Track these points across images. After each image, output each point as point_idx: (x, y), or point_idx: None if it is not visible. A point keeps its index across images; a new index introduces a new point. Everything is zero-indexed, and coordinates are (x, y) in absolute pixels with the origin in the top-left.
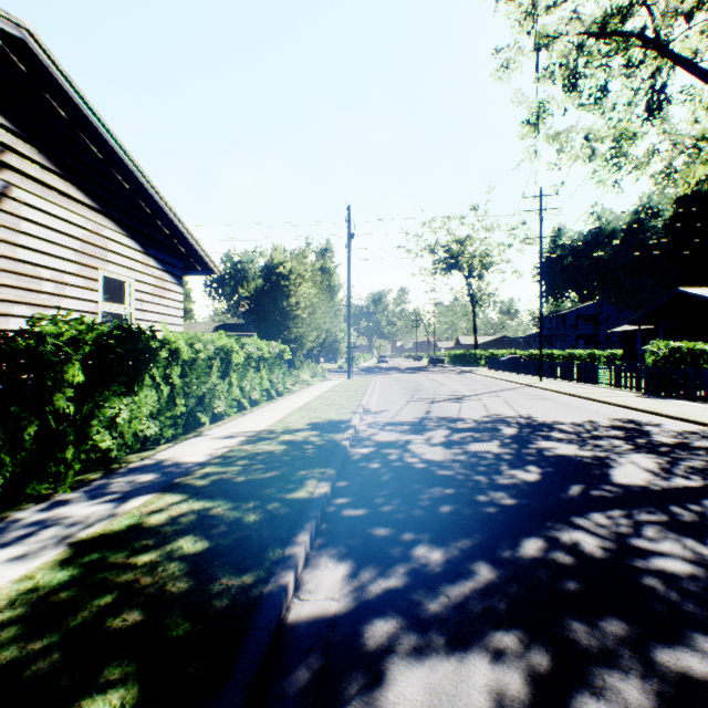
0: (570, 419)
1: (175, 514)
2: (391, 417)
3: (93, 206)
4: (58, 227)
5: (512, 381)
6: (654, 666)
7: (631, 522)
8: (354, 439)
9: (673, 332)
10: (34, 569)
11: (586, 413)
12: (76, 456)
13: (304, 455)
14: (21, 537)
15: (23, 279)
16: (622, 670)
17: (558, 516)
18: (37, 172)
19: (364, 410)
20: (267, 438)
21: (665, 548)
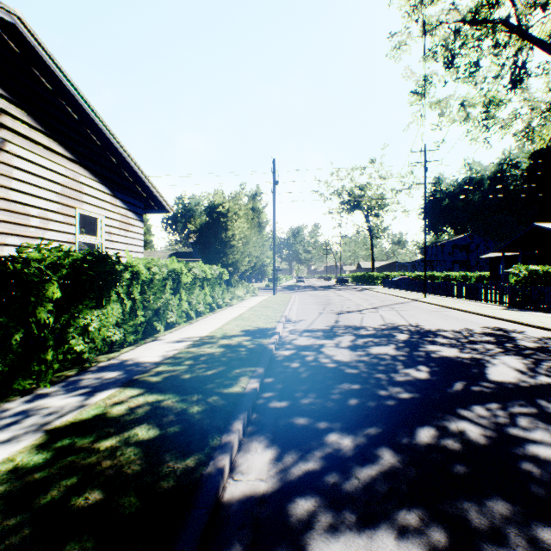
0: (450, 327)
1: (133, 406)
2: (307, 325)
3: (71, 158)
4: (43, 174)
5: (403, 296)
6: (537, 544)
7: (506, 414)
8: (278, 343)
9: (529, 258)
10: (15, 452)
11: (463, 322)
12: (55, 357)
13: (238, 356)
14: (7, 424)
15: (15, 215)
16: (510, 548)
17: (446, 408)
18: (26, 130)
19: (286, 320)
20: (209, 342)
21: (537, 436)
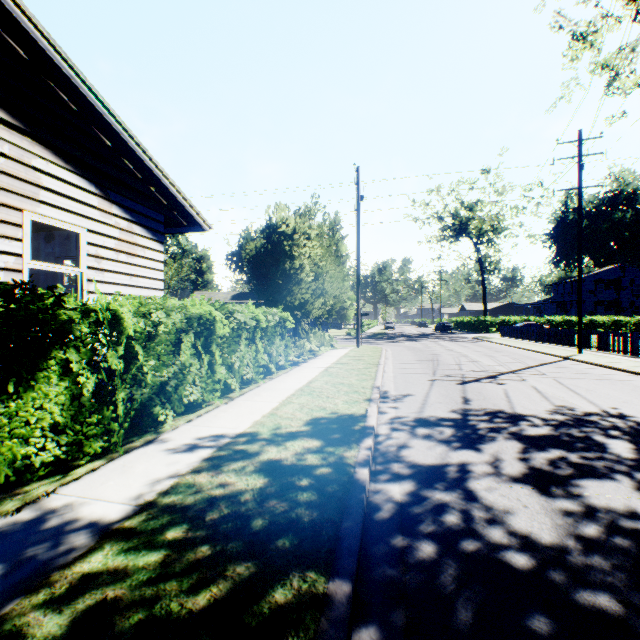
0: None
1: None
2: (418, 408)
3: (12, 123)
4: None
5: (543, 352)
6: None
7: None
8: (374, 458)
9: None
10: None
11: None
12: None
13: (290, 512)
14: None
15: None
16: None
17: None
18: None
19: (380, 395)
20: (241, 455)
21: None
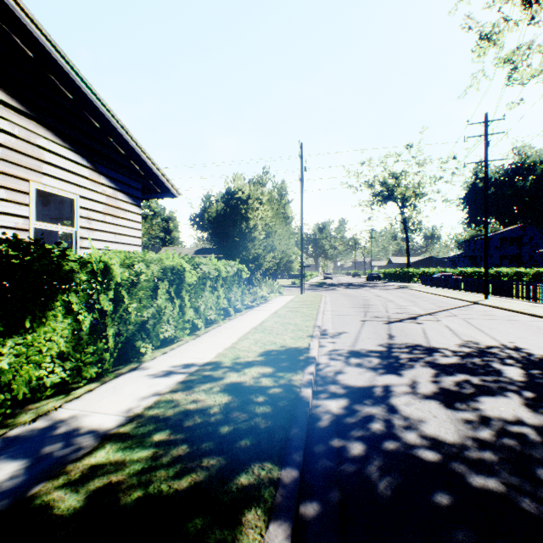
0: None
1: None
2: (351, 343)
3: (21, 109)
4: None
5: (456, 297)
6: None
7: None
8: (316, 381)
9: None
10: None
11: None
12: None
13: (250, 421)
14: None
15: None
16: None
17: None
18: None
19: (320, 332)
20: (209, 379)
21: None
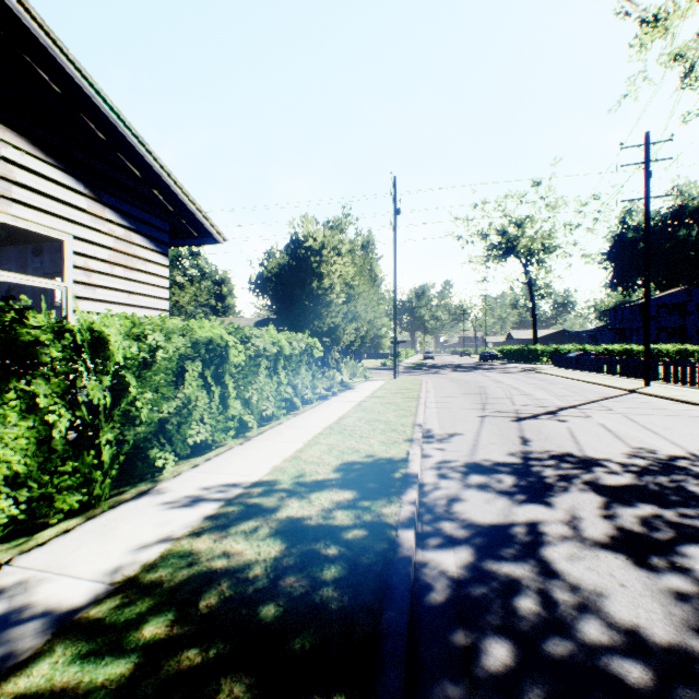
0: None
1: None
2: (469, 451)
3: None
4: None
5: (605, 384)
6: None
7: None
8: (420, 515)
9: None
10: None
11: None
12: None
13: (313, 596)
14: None
15: None
16: None
17: None
18: None
19: (423, 433)
20: (254, 511)
21: None
